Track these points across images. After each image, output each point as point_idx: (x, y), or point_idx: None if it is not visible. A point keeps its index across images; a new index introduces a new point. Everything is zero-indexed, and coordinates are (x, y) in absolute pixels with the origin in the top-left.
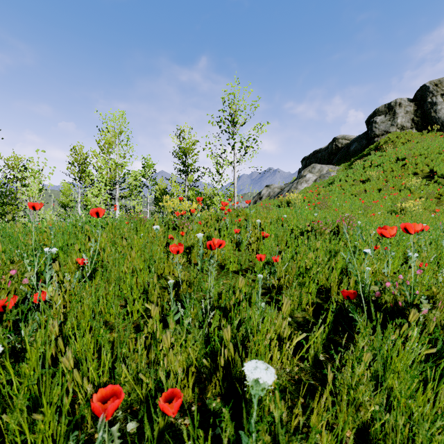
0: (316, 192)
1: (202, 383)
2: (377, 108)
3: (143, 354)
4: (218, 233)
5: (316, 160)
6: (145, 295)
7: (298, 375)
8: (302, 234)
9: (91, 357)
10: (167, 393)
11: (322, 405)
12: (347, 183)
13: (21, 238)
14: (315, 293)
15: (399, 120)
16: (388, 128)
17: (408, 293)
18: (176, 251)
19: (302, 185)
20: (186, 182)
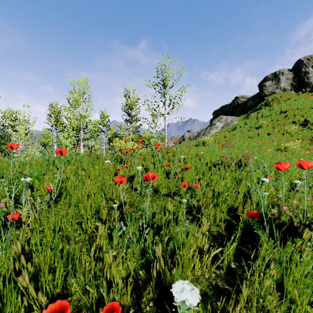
0: (223, 135)
1: (139, 290)
2: (266, 76)
3: (92, 264)
4: (153, 165)
5: (223, 113)
6: (97, 214)
7: (215, 281)
8: (214, 166)
9: (47, 271)
10: (107, 306)
11: (237, 312)
12: (245, 129)
13: (5, 170)
14: (226, 212)
15: (282, 84)
16: (274, 90)
17: (301, 215)
18: (120, 181)
19: (213, 130)
20: (131, 128)
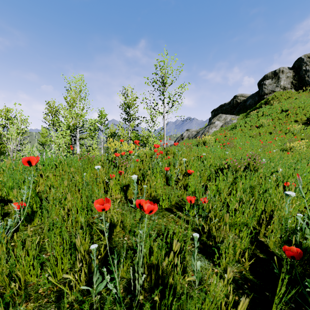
0: (224, 134)
1: None
2: (266, 74)
3: None
4: (151, 171)
5: (221, 111)
6: (73, 247)
7: None
8: (220, 170)
9: None
10: None
11: None
12: (246, 128)
13: None
14: (248, 242)
15: (282, 82)
16: (274, 88)
17: None
18: (101, 209)
19: (212, 129)
20: (129, 127)
